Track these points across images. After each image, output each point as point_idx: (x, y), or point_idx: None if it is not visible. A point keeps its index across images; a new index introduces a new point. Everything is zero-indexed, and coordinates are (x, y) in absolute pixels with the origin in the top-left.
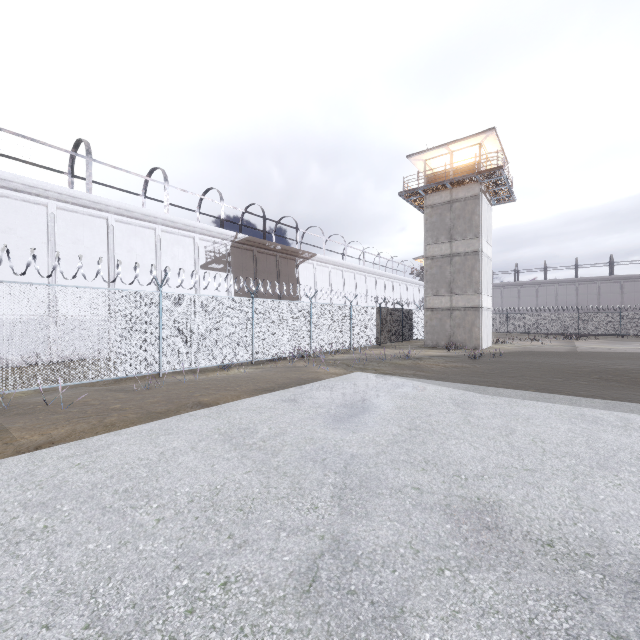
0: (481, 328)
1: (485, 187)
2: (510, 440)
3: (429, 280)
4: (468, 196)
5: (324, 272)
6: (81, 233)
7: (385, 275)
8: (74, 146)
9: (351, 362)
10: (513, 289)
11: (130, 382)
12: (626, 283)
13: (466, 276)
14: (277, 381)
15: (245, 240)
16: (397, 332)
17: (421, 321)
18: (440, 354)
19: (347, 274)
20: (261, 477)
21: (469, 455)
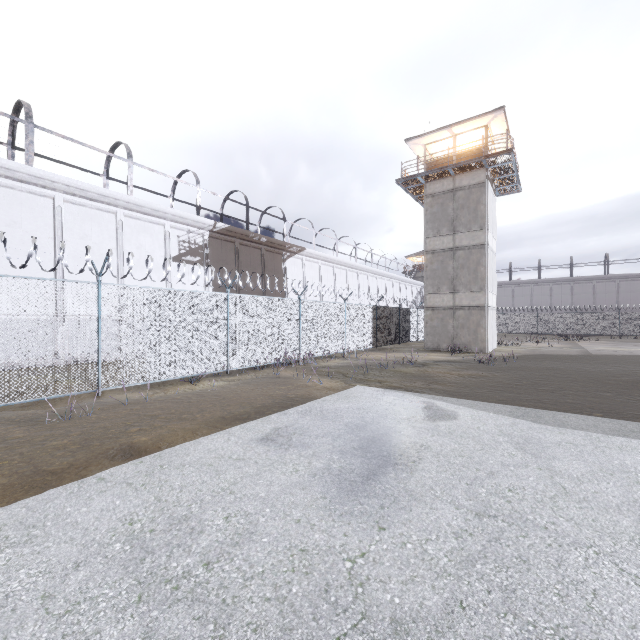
0: (487, 329)
1: (491, 174)
2: None
3: (429, 276)
4: (473, 184)
5: (314, 268)
6: (18, 214)
7: (378, 273)
8: (14, 110)
9: (348, 370)
10: (507, 288)
11: (57, 403)
12: (622, 282)
13: (471, 272)
14: (255, 402)
15: (225, 230)
16: (394, 333)
17: (418, 321)
18: (445, 358)
19: (338, 271)
20: None
21: None
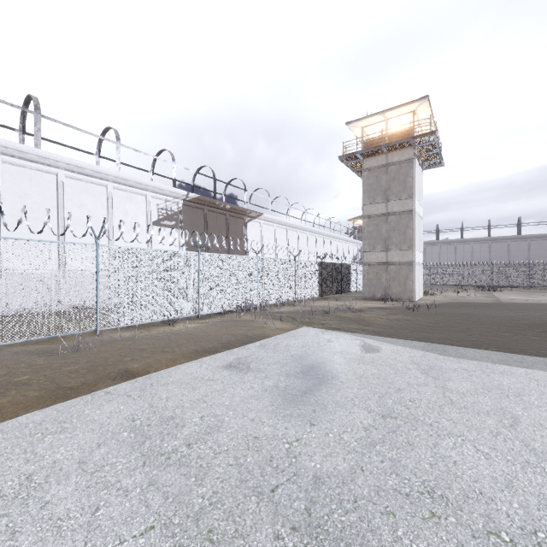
0: (414, 281)
1: (418, 152)
2: (523, 437)
3: (366, 237)
4: (402, 160)
5: (270, 230)
6: (29, 187)
7: (324, 234)
8: (24, 103)
9: (297, 315)
10: (434, 247)
11: (64, 340)
12: (532, 241)
13: (401, 233)
14: (221, 339)
15: (196, 199)
16: (337, 285)
17: (358, 275)
18: (379, 306)
19: (290, 232)
20: (167, 546)
21: (485, 473)
